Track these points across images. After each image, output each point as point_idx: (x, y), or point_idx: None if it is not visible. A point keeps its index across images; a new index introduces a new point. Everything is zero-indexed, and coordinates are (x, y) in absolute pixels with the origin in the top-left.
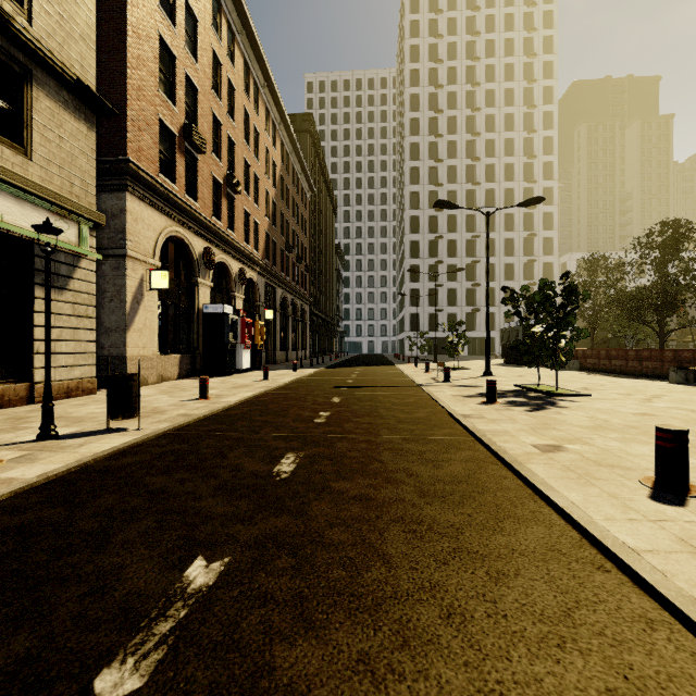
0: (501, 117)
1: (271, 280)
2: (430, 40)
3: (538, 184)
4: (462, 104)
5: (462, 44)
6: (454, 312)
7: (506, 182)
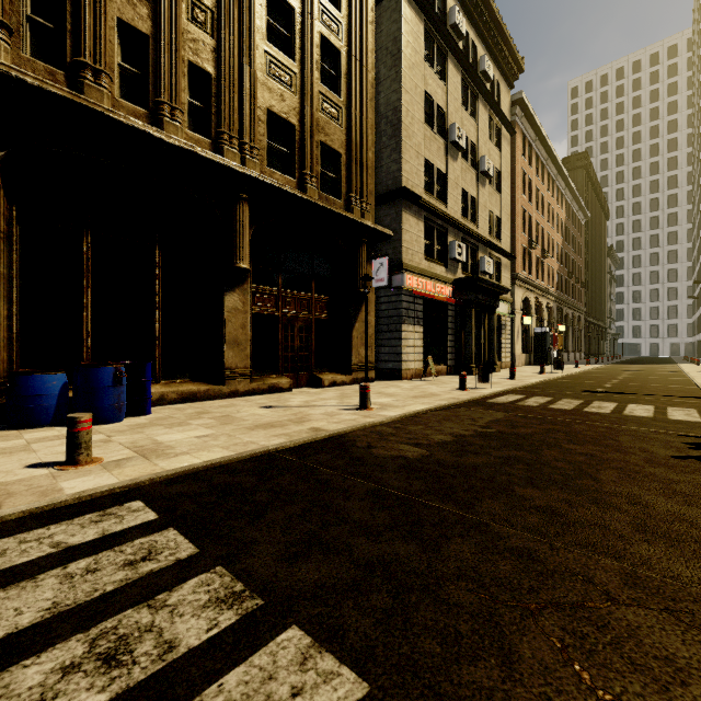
0: None
1: (559, 303)
2: None
3: None
4: None
5: None
6: None
7: None
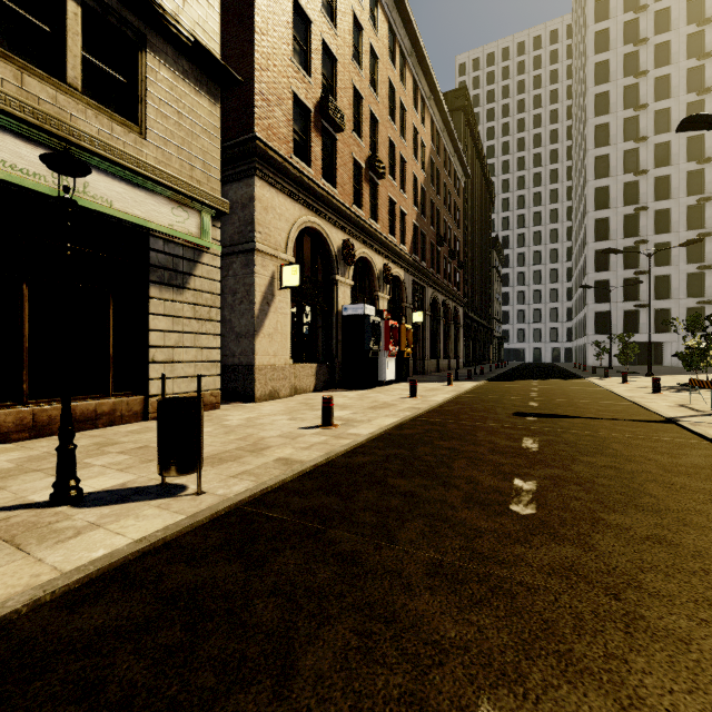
0: None
1: (419, 277)
2: None
3: None
4: (680, 21)
5: None
6: (665, 307)
7: None
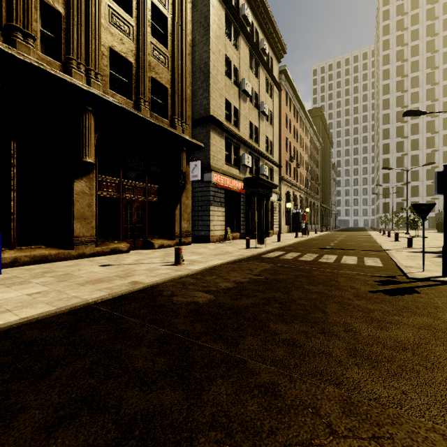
0: None
1: (306, 195)
2: (397, 33)
3: None
4: (423, 67)
5: (423, 28)
6: (416, 201)
7: None
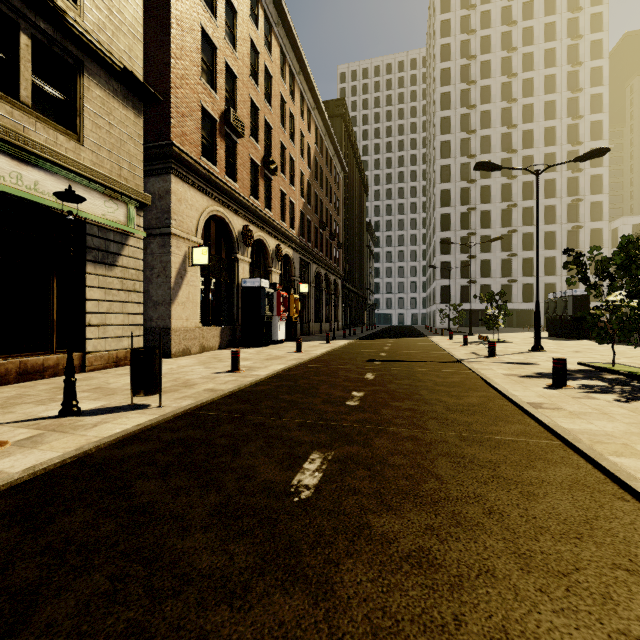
0: (541, 80)
1: (305, 256)
2: (461, 13)
3: (584, 145)
4: (497, 72)
5: (497, 10)
6: (487, 284)
7: (546, 146)
